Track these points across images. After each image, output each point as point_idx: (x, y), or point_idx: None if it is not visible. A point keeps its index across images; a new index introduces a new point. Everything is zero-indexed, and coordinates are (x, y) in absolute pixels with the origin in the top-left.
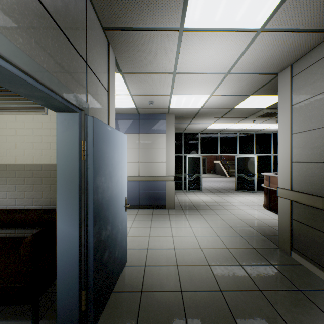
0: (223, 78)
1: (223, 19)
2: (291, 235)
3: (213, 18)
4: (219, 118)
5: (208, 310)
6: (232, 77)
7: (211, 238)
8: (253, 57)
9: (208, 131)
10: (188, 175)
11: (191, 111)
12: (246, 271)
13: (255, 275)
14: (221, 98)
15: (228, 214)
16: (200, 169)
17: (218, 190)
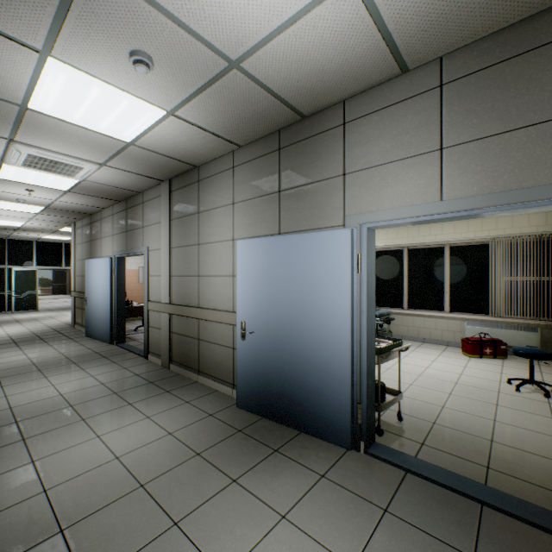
0: (30, 219)
1: (12, 209)
2: (75, 316)
3: (6, 208)
4: (51, 233)
5: (1, 343)
6: (38, 220)
7: (21, 330)
8: (45, 218)
9: (49, 240)
10: (15, 292)
11: (11, 226)
12: (37, 334)
13: (42, 334)
14: (40, 225)
15: (52, 321)
16: (37, 284)
17: (66, 308)
